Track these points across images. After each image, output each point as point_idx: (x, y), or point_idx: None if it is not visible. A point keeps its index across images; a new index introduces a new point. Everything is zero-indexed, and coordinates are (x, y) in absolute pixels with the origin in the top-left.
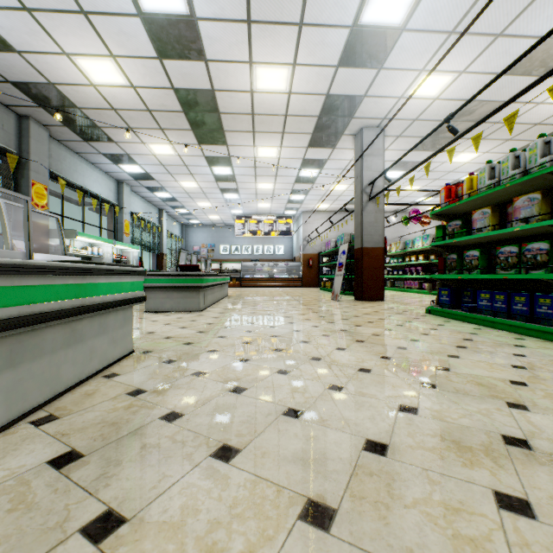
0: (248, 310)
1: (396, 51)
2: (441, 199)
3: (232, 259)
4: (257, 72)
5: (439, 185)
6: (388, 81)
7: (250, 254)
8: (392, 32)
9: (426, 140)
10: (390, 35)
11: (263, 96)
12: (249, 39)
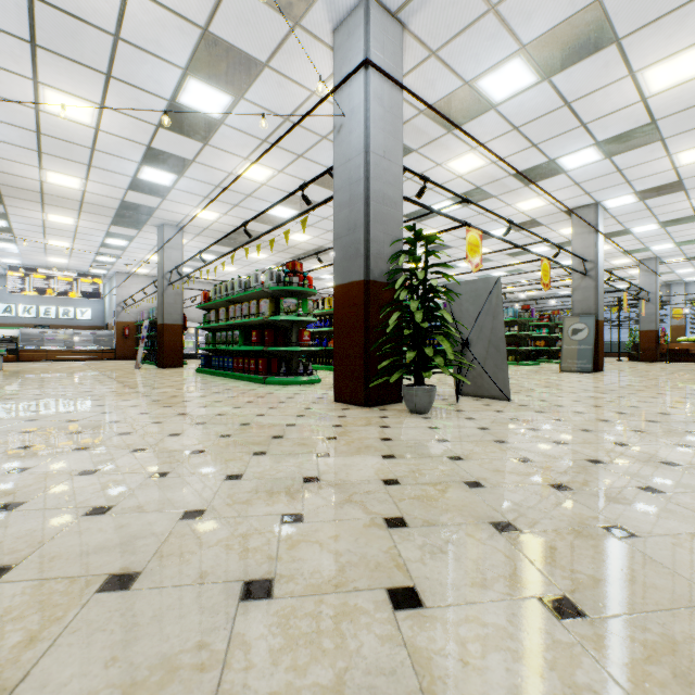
0: (38, 377)
1: (173, 195)
2: (202, 299)
3: (1, 323)
4: (48, 173)
5: (252, 270)
6: (174, 206)
7: (34, 317)
8: (166, 187)
9: (222, 241)
10: (165, 188)
11: (56, 186)
12: (40, 158)
